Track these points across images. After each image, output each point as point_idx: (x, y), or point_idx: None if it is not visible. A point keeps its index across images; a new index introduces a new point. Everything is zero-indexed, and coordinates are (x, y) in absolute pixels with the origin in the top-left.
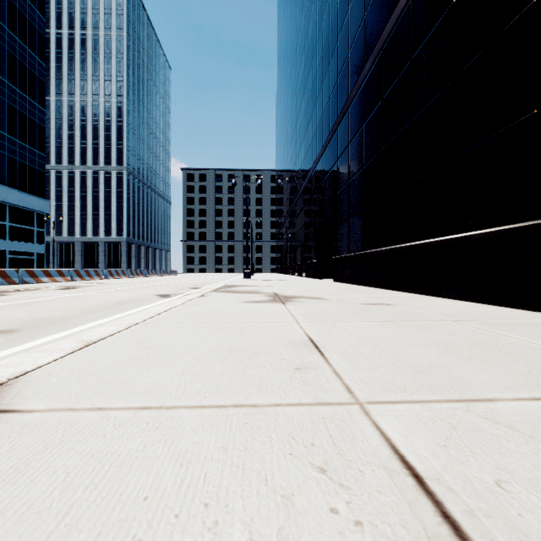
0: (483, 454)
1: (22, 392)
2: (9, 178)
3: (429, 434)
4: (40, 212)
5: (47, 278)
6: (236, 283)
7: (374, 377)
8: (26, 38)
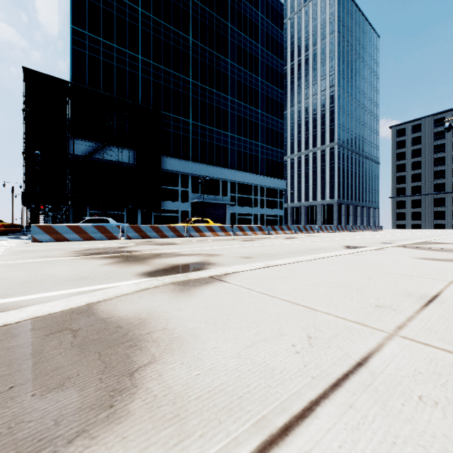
0: (452, 391)
1: (232, 277)
2: (266, 171)
3: (421, 365)
4: (280, 189)
5: (281, 231)
6: (440, 240)
7: (451, 331)
8: (274, 81)
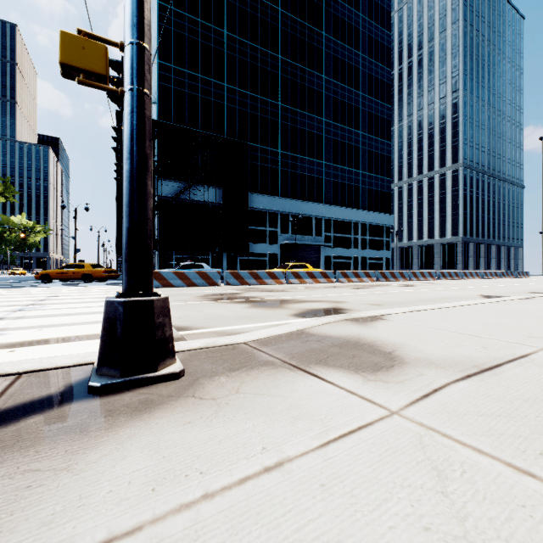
0: None
1: (390, 317)
2: (368, 204)
3: None
4: (387, 225)
5: (392, 278)
6: None
7: None
8: (378, 94)
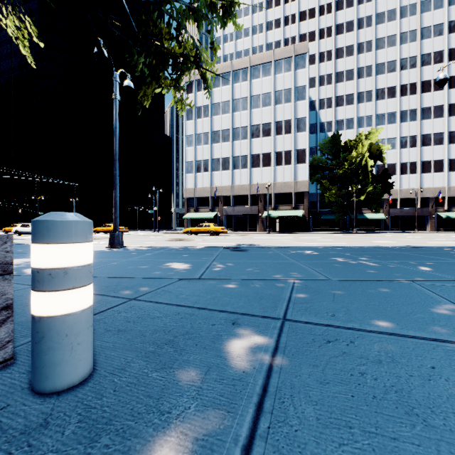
0: None
1: None
2: None
3: None
4: None
5: None
6: None
7: None
8: None
